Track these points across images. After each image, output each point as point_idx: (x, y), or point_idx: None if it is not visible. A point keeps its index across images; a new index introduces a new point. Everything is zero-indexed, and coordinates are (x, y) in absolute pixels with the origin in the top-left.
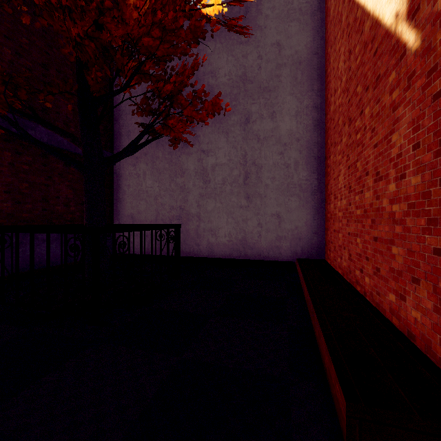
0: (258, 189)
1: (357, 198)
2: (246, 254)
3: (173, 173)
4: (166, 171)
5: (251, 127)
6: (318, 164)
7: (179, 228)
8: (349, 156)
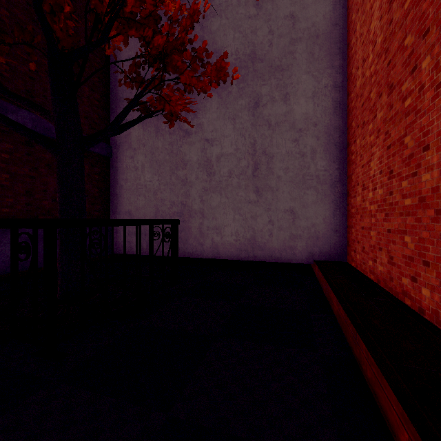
0: (268, 181)
1: (406, 184)
2: (255, 255)
3: (174, 165)
4: (166, 163)
5: (261, 111)
6: (338, 152)
7: (177, 224)
8: (388, 133)
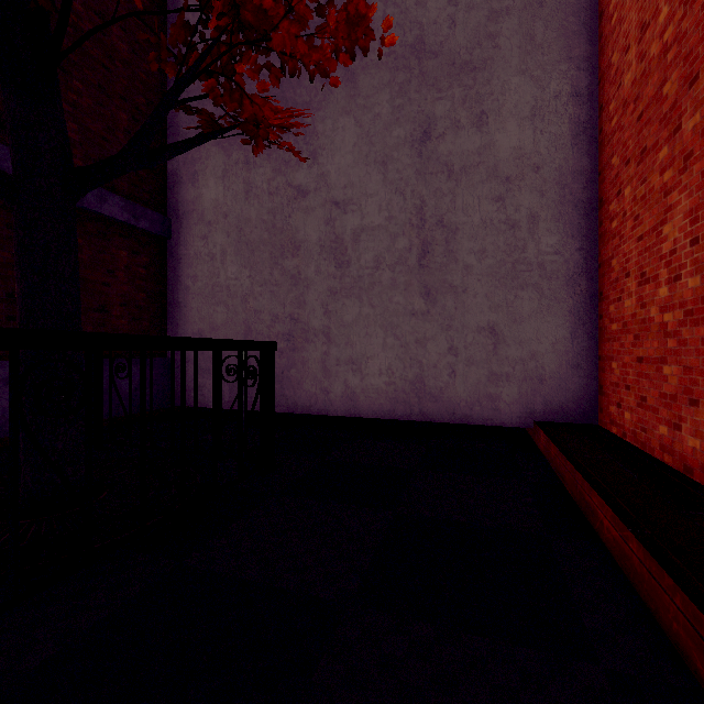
0: (448, 275)
1: None
2: (423, 411)
3: (278, 249)
4: (264, 247)
5: (433, 147)
6: (581, 218)
7: (272, 351)
8: None
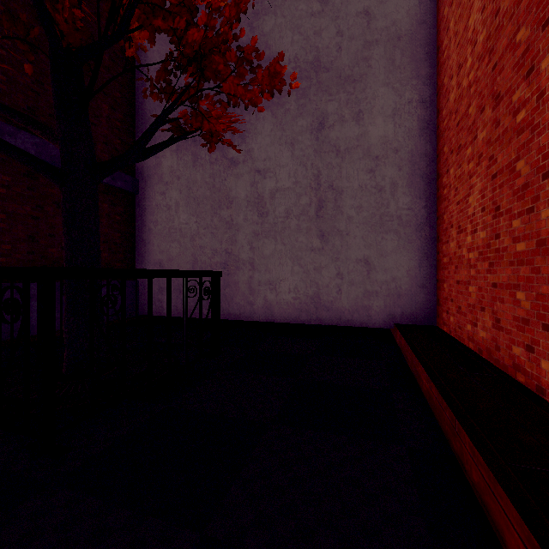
0: (336, 223)
1: (518, 223)
2: (319, 317)
3: (217, 203)
4: (206, 201)
5: (326, 134)
6: (426, 185)
7: (219, 277)
8: (494, 158)
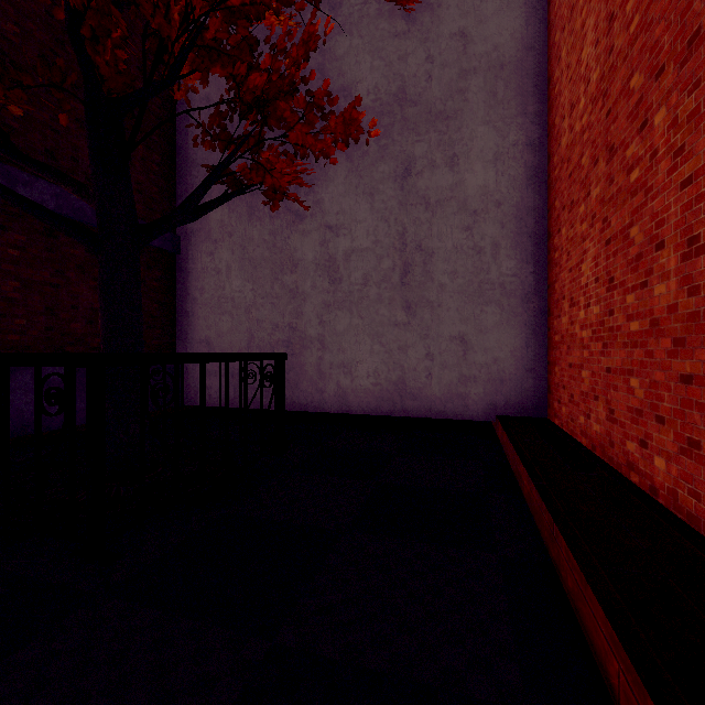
0: (426, 292)
1: (632, 299)
2: (405, 408)
3: (278, 266)
4: (265, 264)
5: (413, 183)
6: (534, 246)
7: (283, 360)
8: (607, 221)
